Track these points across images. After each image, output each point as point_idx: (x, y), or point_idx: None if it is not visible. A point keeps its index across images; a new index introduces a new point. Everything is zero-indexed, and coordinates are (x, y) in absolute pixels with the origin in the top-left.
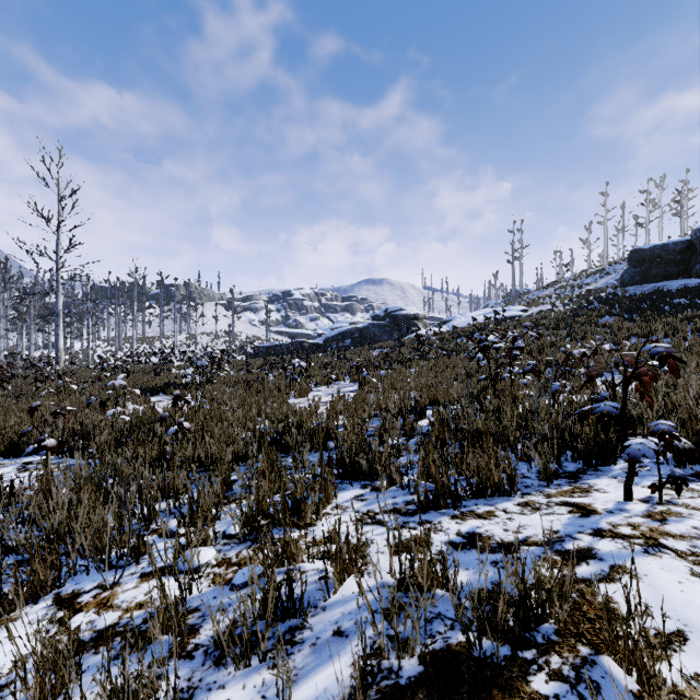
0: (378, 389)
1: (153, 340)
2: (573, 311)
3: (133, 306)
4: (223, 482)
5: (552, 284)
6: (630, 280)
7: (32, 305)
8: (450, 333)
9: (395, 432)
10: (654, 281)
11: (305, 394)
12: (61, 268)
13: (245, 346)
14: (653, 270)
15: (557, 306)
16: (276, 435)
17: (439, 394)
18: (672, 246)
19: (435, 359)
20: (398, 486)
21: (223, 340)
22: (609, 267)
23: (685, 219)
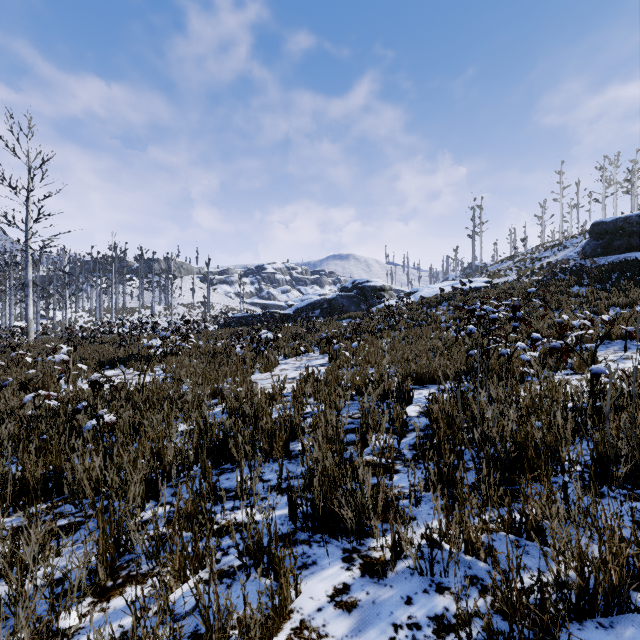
0: (351, 363)
1: (133, 311)
2: (540, 281)
3: (112, 278)
4: (113, 543)
5: (510, 258)
6: (592, 252)
7: (12, 277)
8: (417, 303)
9: (381, 430)
10: (617, 253)
11: (272, 368)
12: (30, 238)
13: (219, 316)
14: (616, 242)
15: (520, 278)
16: (222, 436)
17: (422, 371)
18: (635, 218)
19: (406, 329)
20: (408, 558)
21: (199, 311)
22: (566, 241)
23: (635, 196)
